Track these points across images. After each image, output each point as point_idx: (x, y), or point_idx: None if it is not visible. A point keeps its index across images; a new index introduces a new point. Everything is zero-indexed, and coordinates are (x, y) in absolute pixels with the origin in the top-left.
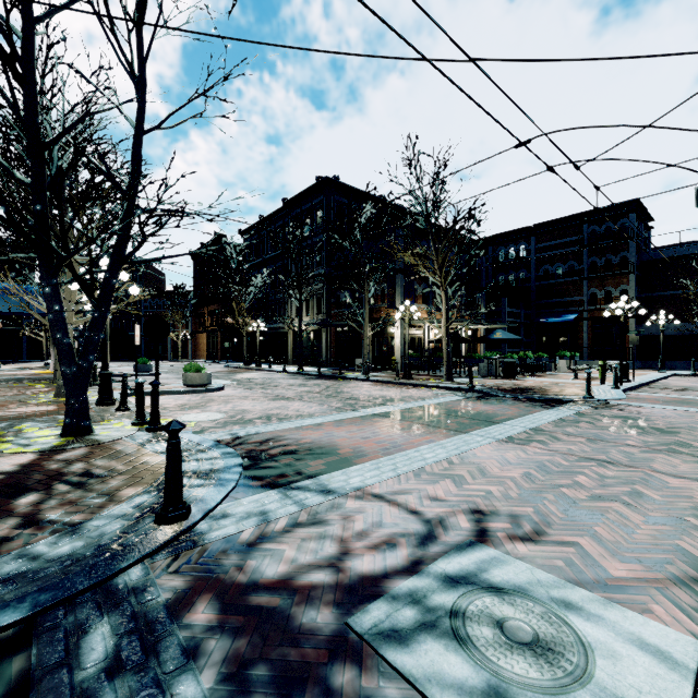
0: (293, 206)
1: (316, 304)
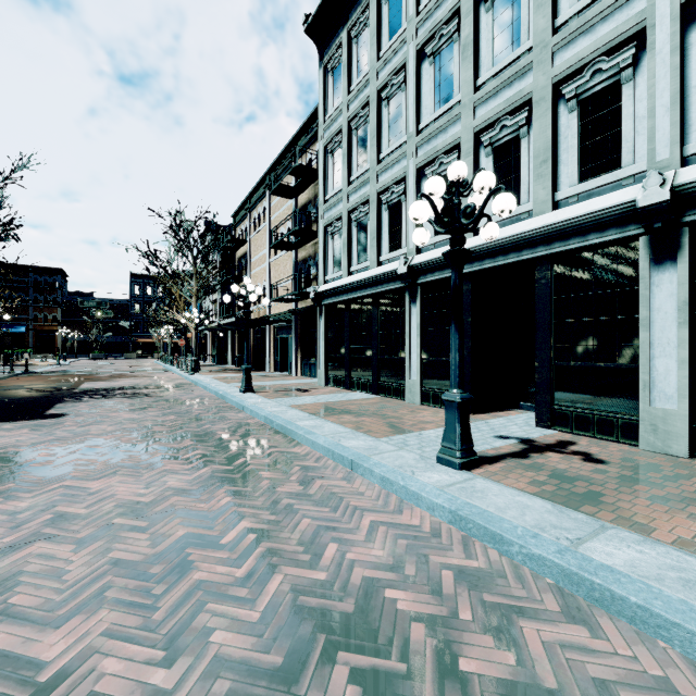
0: None
1: None
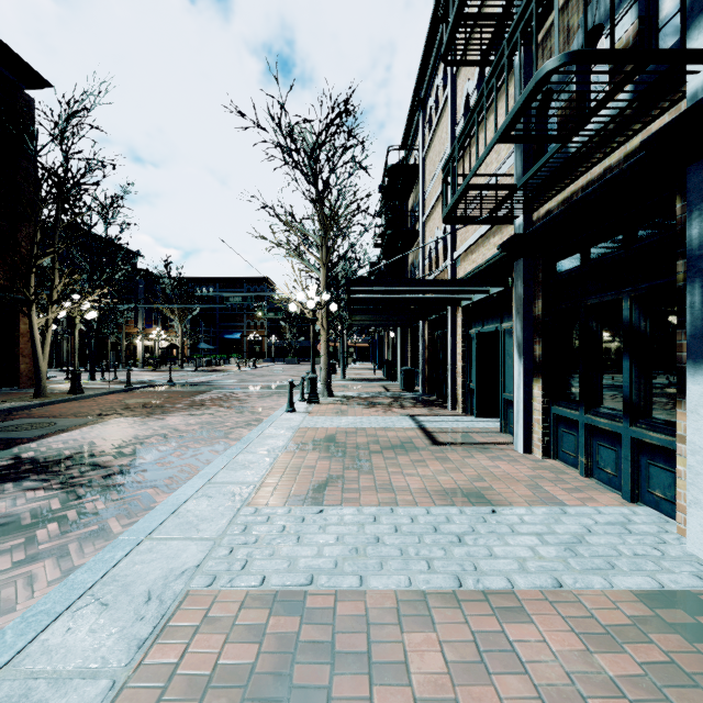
0: None
1: None
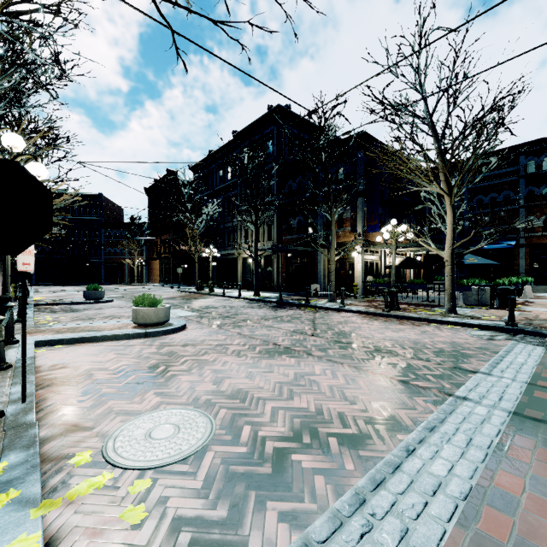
0: (243, 138)
1: (267, 231)
